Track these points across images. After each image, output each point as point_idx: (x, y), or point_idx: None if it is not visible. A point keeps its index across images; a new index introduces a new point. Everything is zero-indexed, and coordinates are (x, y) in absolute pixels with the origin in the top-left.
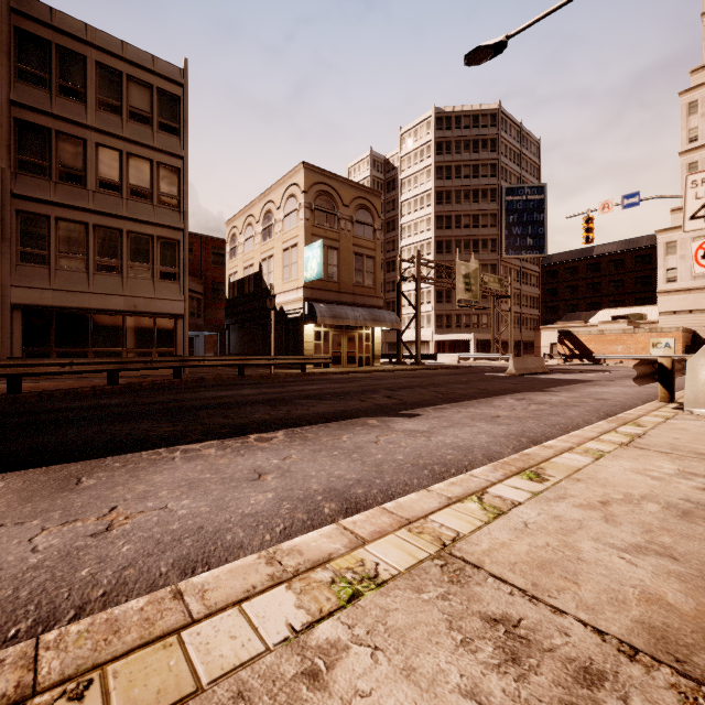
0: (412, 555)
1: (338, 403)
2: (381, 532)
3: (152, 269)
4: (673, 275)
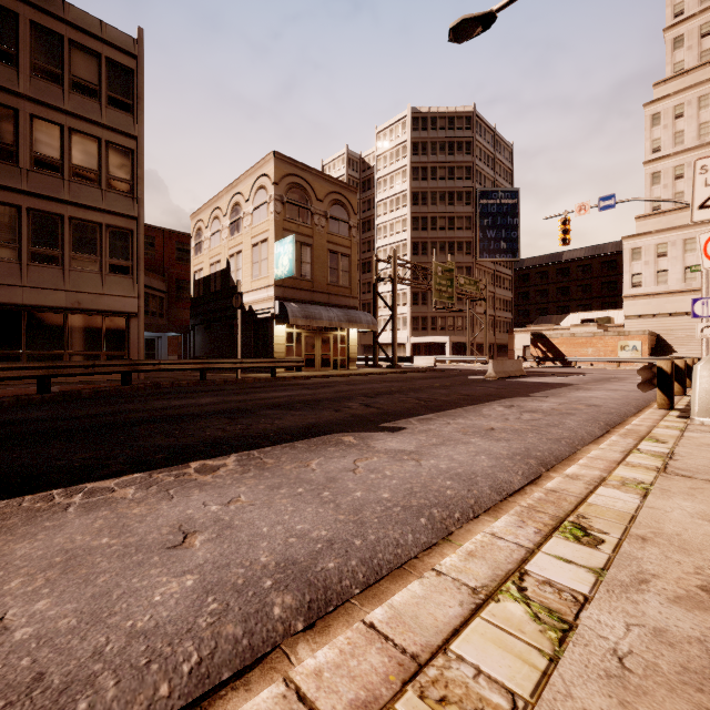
0: None
1: (309, 414)
2: (369, 705)
3: (100, 261)
4: (638, 281)
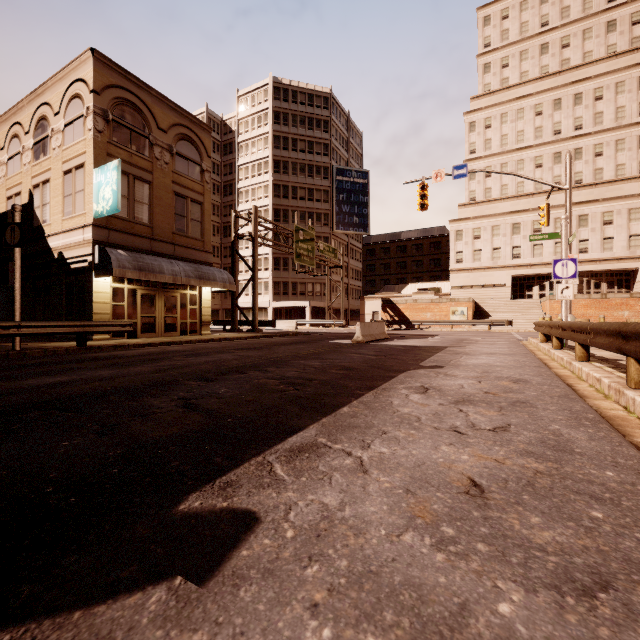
0: None
1: (3, 458)
2: None
3: None
4: (460, 257)
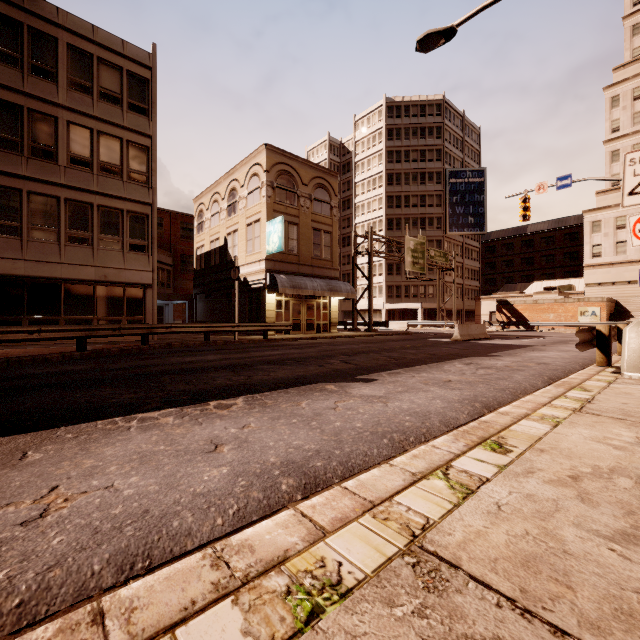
0: (379, 551)
1: (298, 368)
2: (343, 519)
3: (122, 241)
4: (598, 251)
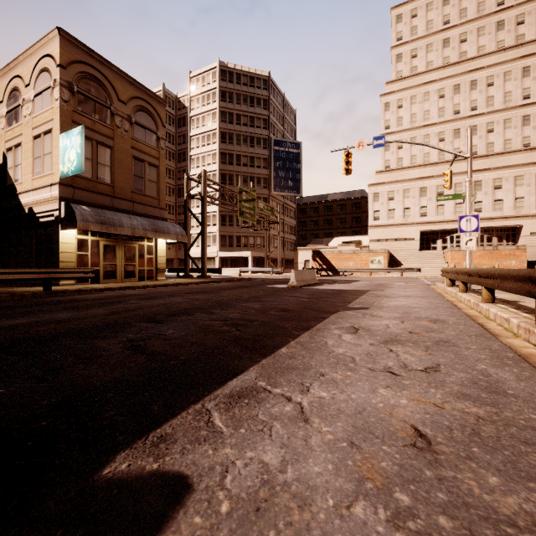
0: None
1: None
2: None
3: None
4: (377, 215)
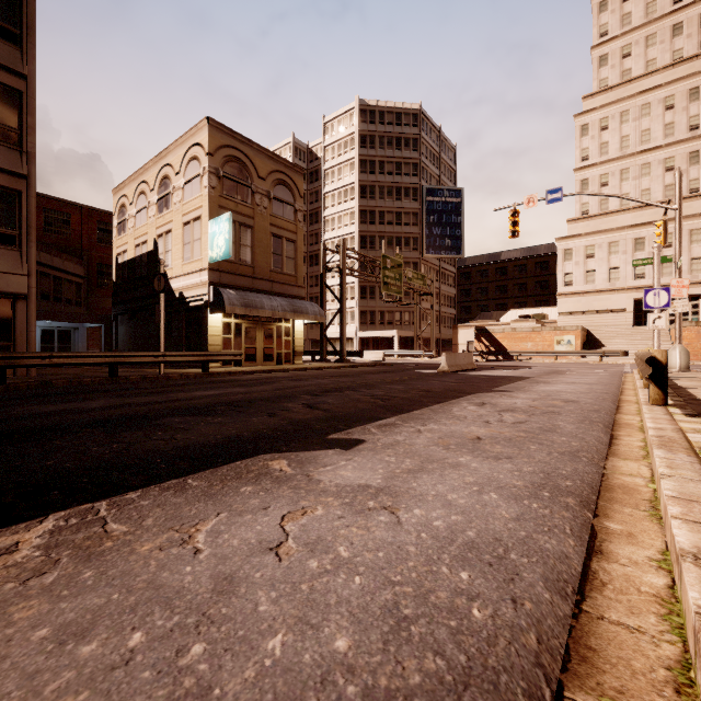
0: None
1: (231, 422)
2: None
3: None
4: (570, 280)
